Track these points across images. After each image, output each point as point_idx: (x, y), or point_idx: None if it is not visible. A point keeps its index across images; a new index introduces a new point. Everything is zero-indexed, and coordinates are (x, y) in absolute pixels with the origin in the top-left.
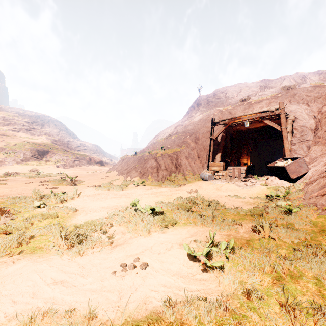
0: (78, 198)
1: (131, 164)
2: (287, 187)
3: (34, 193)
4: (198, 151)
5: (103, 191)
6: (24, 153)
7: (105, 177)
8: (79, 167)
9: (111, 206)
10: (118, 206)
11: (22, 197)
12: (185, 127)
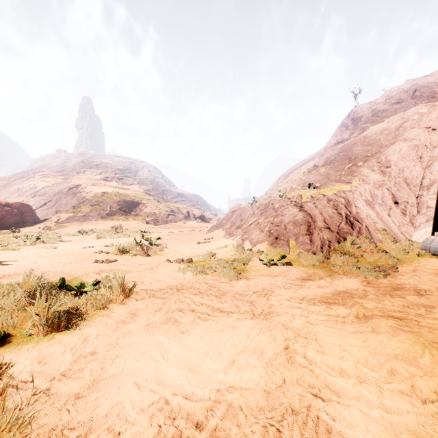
0: (119, 307)
1: (247, 218)
2: None
3: (27, 282)
4: (393, 189)
5: (192, 277)
6: (111, 205)
7: (205, 240)
8: (174, 223)
9: (204, 397)
10: (237, 405)
11: (4, 291)
12: (344, 149)
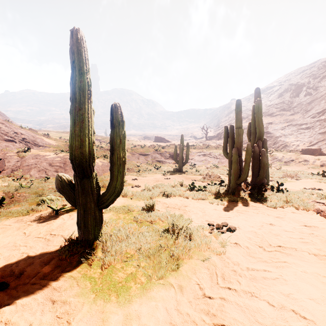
0: None
1: None
2: (2, 176)
3: None
4: None
5: None
6: None
7: None
8: None
9: None
10: None
11: None
12: None
